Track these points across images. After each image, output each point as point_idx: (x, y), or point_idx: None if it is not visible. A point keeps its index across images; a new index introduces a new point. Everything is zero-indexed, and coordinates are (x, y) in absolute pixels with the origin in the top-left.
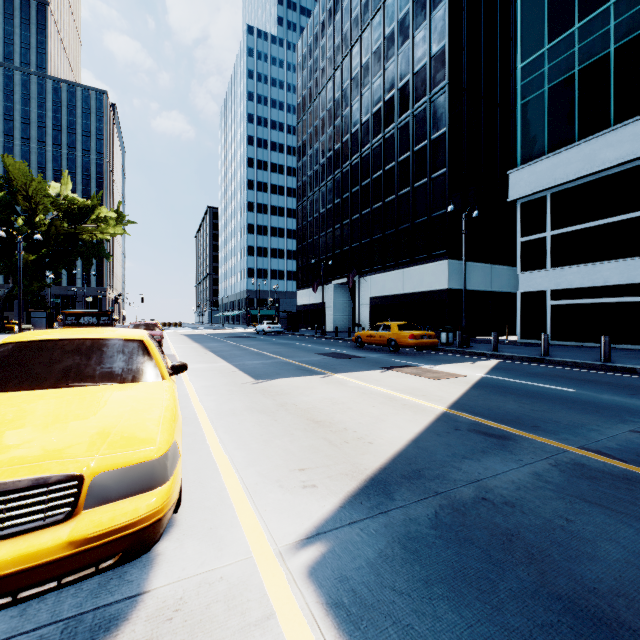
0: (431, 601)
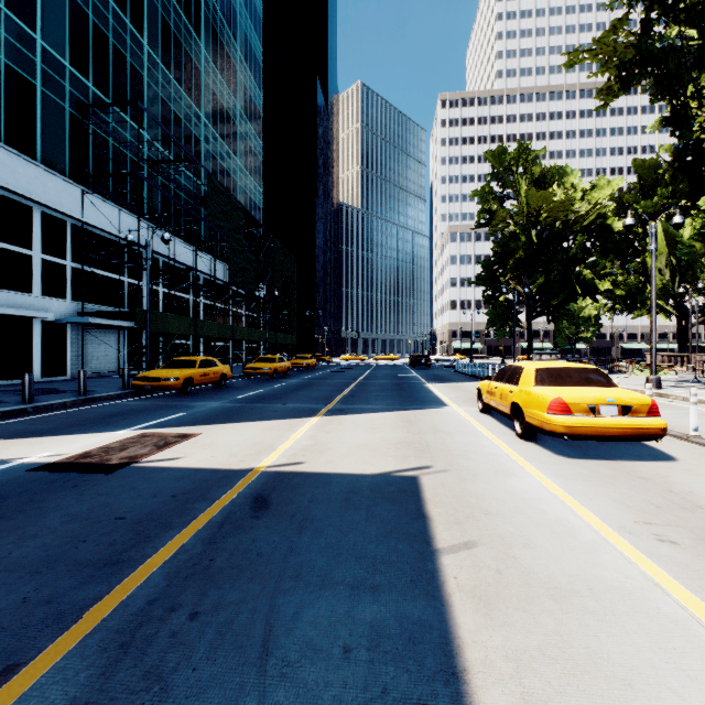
0: (429, 404)
